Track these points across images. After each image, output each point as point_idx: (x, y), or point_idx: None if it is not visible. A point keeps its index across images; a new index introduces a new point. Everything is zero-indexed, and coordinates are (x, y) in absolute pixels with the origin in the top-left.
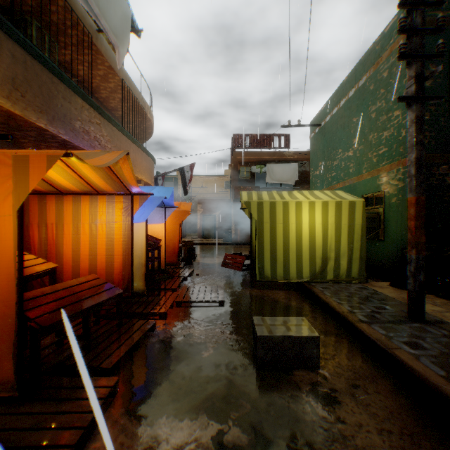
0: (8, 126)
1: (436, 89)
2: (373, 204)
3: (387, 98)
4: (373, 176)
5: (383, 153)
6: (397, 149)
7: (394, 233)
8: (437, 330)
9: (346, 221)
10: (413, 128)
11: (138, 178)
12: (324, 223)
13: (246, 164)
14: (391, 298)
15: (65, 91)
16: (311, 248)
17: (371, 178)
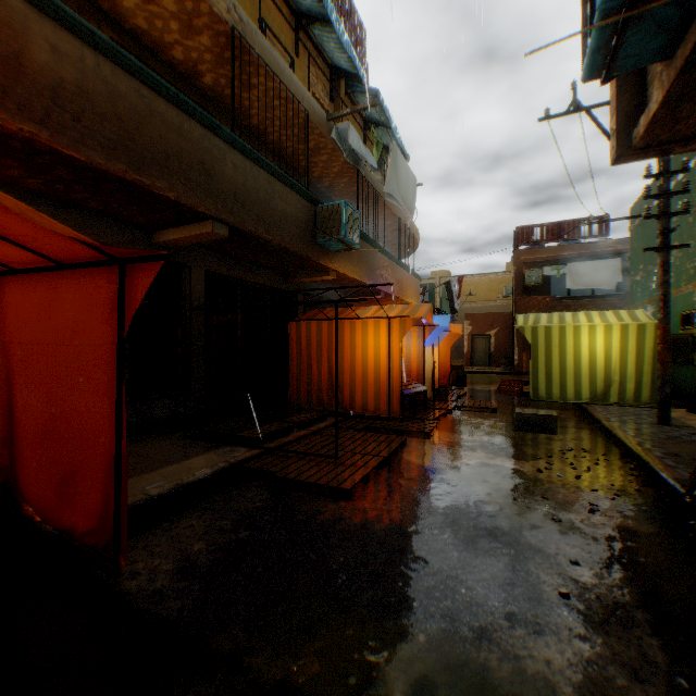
0: (344, 284)
1: None
2: (688, 324)
3: None
4: (687, 291)
5: (695, 266)
6: None
7: None
8: (671, 428)
9: (632, 344)
10: (658, 271)
11: (407, 302)
12: (605, 347)
13: (535, 266)
14: None
15: (373, 252)
16: (590, 371)
17: (686, 294)
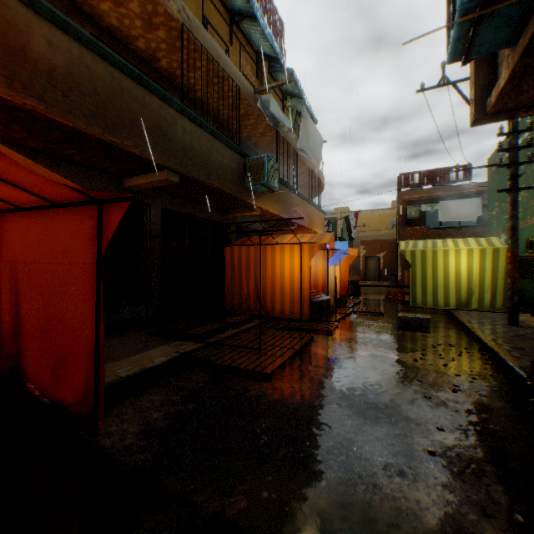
0: (267, 218)
1: None
2: (532, 248)
3: None
4: (532, 223)
5: None
6: None
7: None
8: (518, 328)
9: (489, 264)
10: (508, 207)
11: (315, 232)
12: (468, 266)
13: (414, 203)
14: None
15: (289, 193)
16: (456, 284)
17: (531, 225)
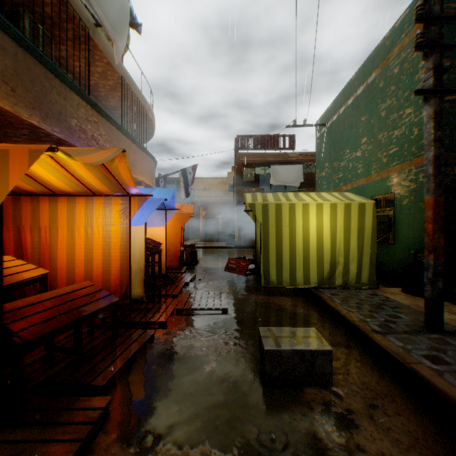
0: None
1: (451, 85)
2: (382, 207)
3: (398, 96)
4: (382, 177)
5: (394, 153)
6: (409, 148)
7: (405, 236)
8: None
9: (355, 224)
10: (431, 124)
11: (138, 180)
12: (332, 226)
13: (250, 166)
14: (404, 305)
15: (59, 86)
16: (318, 252)
17: (381, 180)
